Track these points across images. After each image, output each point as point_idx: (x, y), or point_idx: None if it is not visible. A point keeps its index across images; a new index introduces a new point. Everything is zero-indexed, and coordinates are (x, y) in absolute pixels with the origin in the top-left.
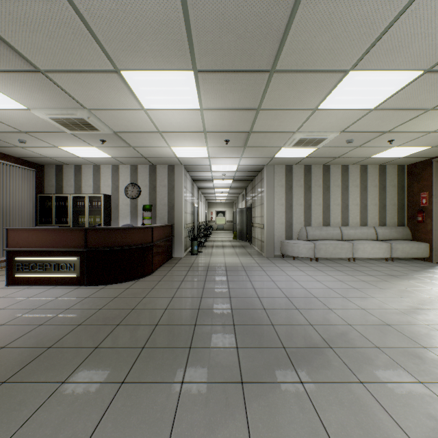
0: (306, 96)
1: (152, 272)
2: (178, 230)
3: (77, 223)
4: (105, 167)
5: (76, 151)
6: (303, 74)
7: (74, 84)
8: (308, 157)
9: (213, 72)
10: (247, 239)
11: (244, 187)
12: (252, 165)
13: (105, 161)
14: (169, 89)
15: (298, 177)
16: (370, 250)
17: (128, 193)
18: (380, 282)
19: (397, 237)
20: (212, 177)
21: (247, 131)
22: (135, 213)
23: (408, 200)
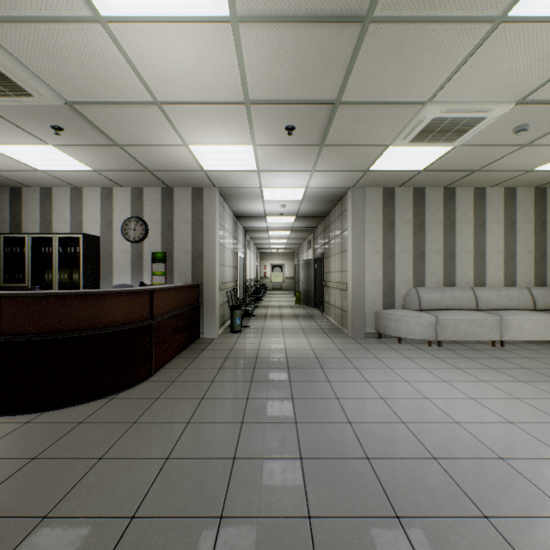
0: None
1: (151, 375)
2: (209, 293)
3: (43, 282)
4: (89, 191)
5: (25, 156)
6: None
7: None
8: (426, 171)
9: None
10: (316, 304)
11: (312, 228)
12: (329, 189)
13: (87, 180)
14: None
15: (403, 207)
16: (530, 327)
17: (127, 233)
18: None
19: None
20: (265, 211)
21: (331, 98)
22: (138, 265)
23: None
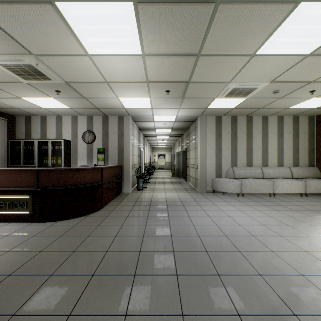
0: (248, 37)
1: (102, 207)
2: (127, 169)
3: (42, 164)
4: (65, 117)
5: (38, 102)
6: (250, 6)
7: (11, 21)
8: (236, 108)
9: (154, 2)
10: (182, 176)
11: (180, 135)
12: (188, 116)
13: (65, 112)
14: (109, 28)
15: (226, 126)
16: (288, 186)
17: (85, 139)
18: (306, 217)
19: (309, 176)
20: (155, 127)
21: (186, 80)
22: (90, 155)
23: (317, 144)
